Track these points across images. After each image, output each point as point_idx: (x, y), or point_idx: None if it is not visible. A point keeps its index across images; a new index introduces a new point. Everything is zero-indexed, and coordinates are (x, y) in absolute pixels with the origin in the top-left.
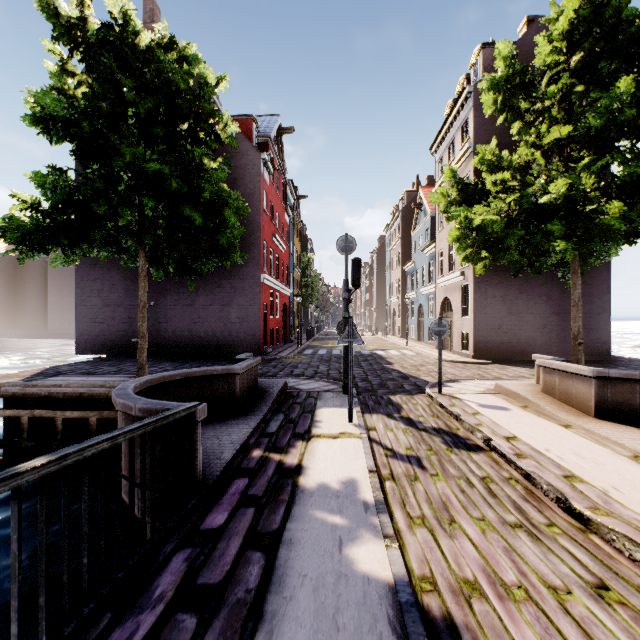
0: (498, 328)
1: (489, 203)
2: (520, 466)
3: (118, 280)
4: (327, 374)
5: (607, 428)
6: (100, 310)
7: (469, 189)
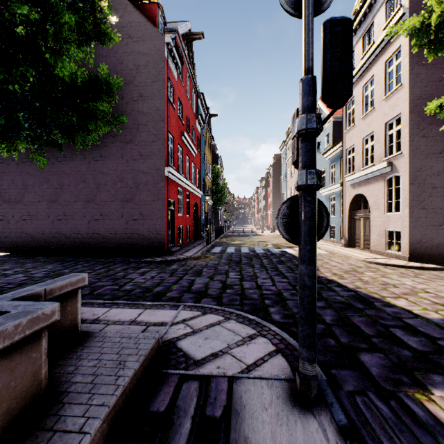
0: (439, 225)
1: None
2: None
3: (17, 175)
4: (240, 290)
5: None
6: None
7: None
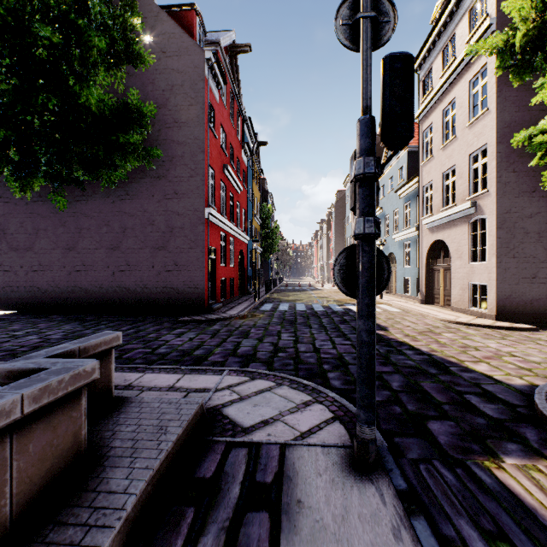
0: (532, 277)
1: None
2: None
3: (27, 217)
4: (295, 354)
5: None
6: (5, 255)
7: None
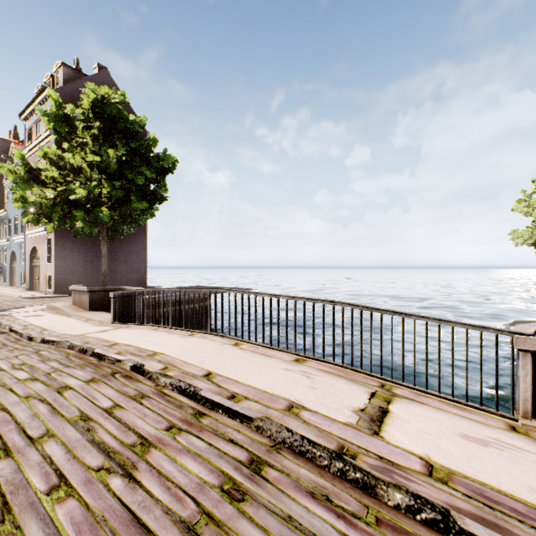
0: (75, 271)
1: (49, 187)
2: (20, 332)
3: None
4: None
5: (89, 313)
6: None
7: (35, 172)
